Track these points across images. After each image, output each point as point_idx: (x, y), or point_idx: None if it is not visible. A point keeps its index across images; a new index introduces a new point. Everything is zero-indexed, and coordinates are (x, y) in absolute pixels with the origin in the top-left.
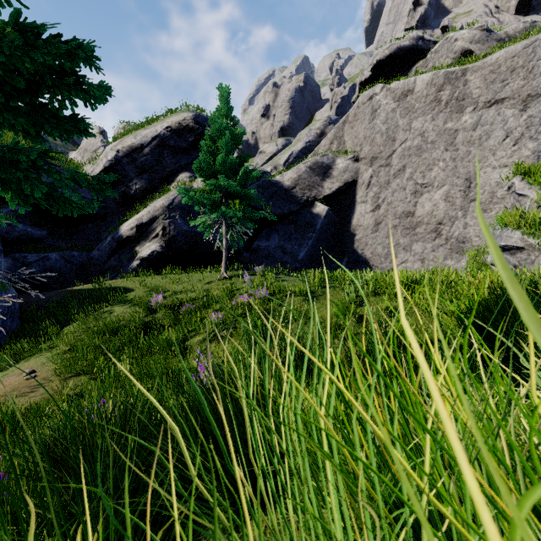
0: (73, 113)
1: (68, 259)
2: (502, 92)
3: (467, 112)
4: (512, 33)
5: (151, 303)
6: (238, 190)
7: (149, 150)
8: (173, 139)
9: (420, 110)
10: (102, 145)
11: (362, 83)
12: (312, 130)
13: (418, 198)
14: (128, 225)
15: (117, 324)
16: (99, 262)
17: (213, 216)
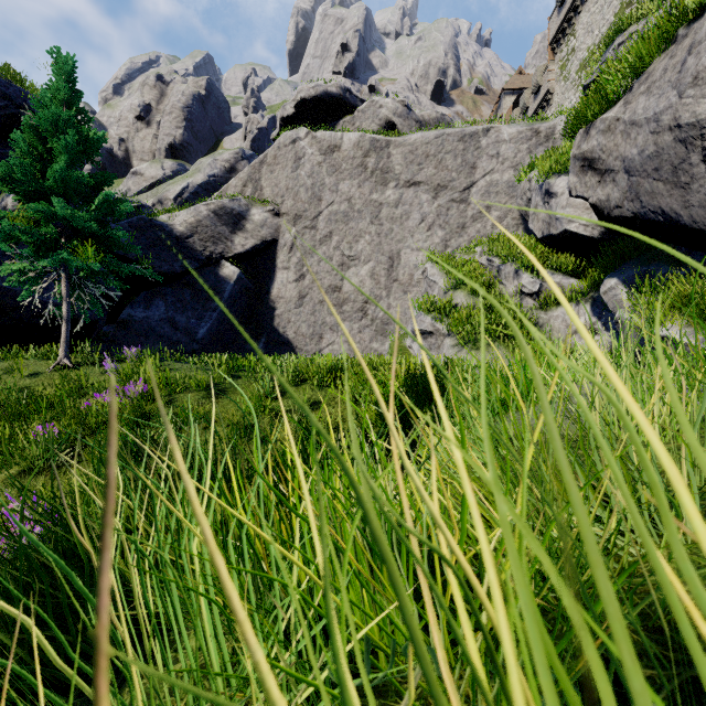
0: None
1: None
2: (419, 175)
3: (390, 186)
4: (428, 119)
5: None
6: (93, 228)
7: None
8: None
9: (347, 172)
10: None
11: (284, 119)
12: (218, 161)
13: (345, 271)
14: None
15: None
16: None
17: (41, 264)
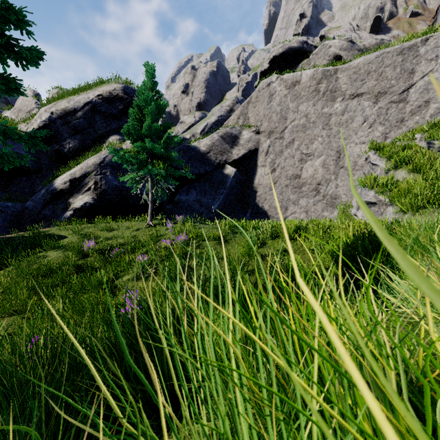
0: (4, 72)
1: (2, 209)
2: (361, 88)
3: (337, 101)
4: (368, 46)
5: (84, 248)
6: (162, 152)
7: (81, 114)
8: (104, 106)
9: (305, 97)
10: (36, 107)
11: (262, 72)
12: (223, 107)
13: (303, 164)
14: (61, 179)
15: (51, 267)
16: (33, 212)
17: (140, 174)
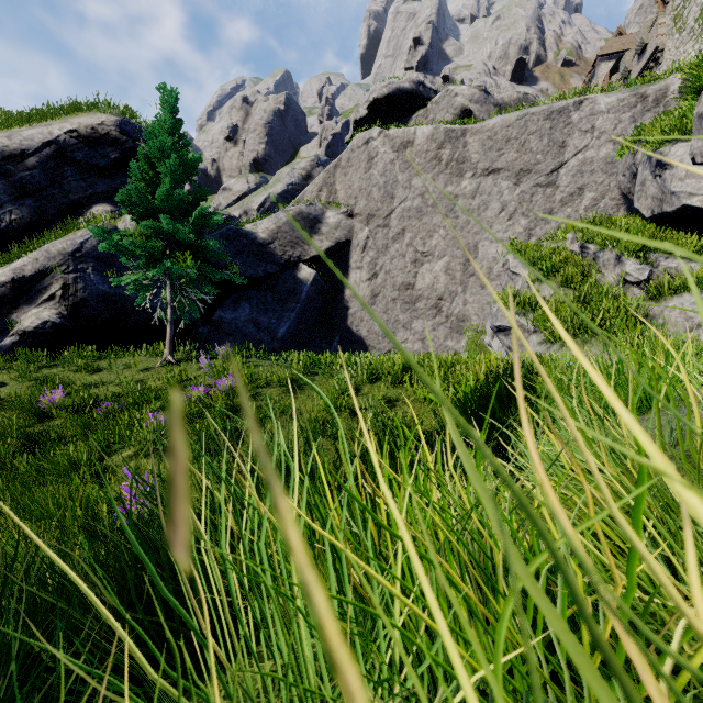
0: None
1: None
2: (498, 162)
3: (466, 177)
4: (508, 101)
5: (42, 403)
6: (191, 239)
7: (36, 162)
8: (82, 151)
9: (421, 166)
10: None
11: (357, 121)
12: (296, 170)
13: (418, 268)
14: None
15: None
16: None
17: (151, 274)
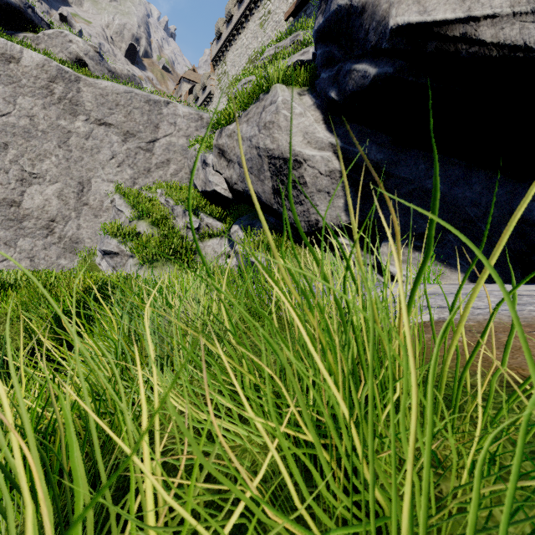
0: None
1: None
2: (110, 118)
3: (80, 118)
4: (120, 72)
5: None
6: None
7: None
8: None
9: (29, 89)
10: None
11: None
12: None
13: (26, 187)
14: None
15: None
16: None
17: None
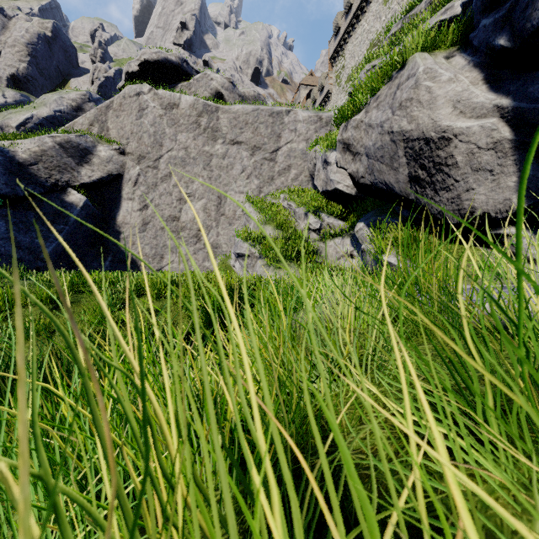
0: None
1: None
2: (241, 137)
3: (219, 142)
4: (248, 95)
5: None
6: None
7: None
8: None
9: (184, 126)
10: None
11: (129, 74)
12: (64, 99)
13: (182, 205)
14: None
15: None
16: None
17: None
